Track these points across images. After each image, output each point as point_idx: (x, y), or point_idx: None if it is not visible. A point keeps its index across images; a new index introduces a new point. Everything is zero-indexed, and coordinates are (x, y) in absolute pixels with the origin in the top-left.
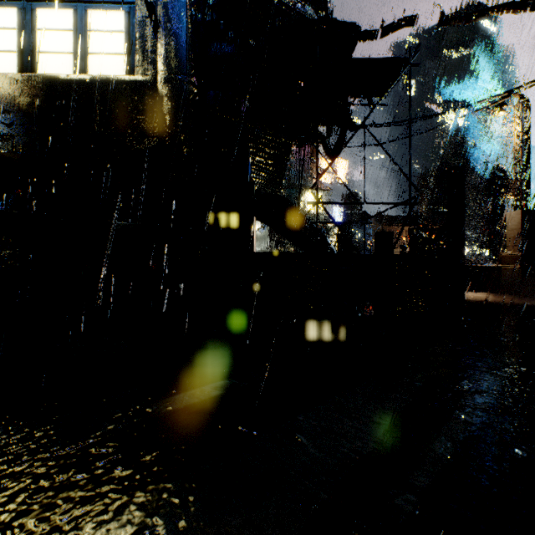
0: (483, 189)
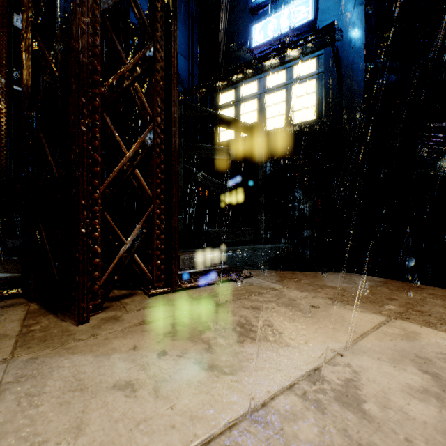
0: None
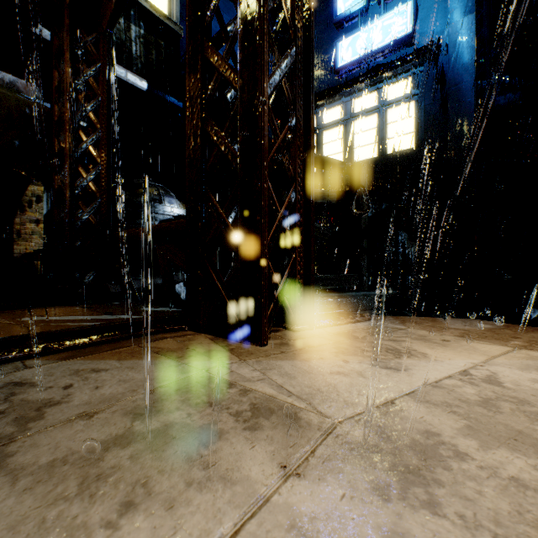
0: None
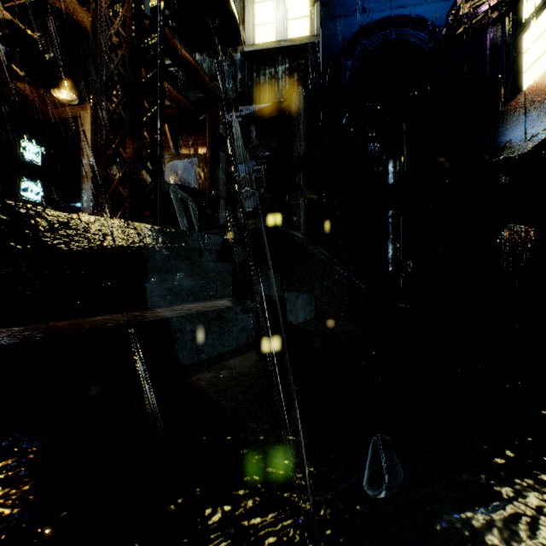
0: None
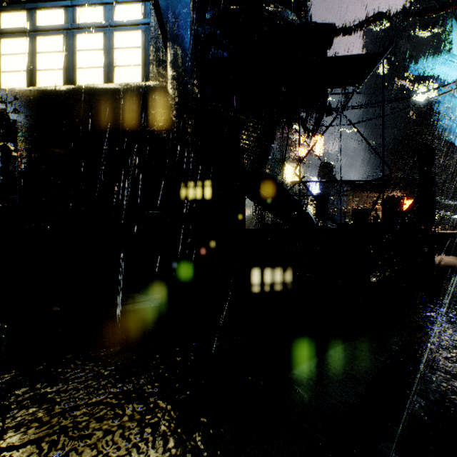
0: (454, 156)
